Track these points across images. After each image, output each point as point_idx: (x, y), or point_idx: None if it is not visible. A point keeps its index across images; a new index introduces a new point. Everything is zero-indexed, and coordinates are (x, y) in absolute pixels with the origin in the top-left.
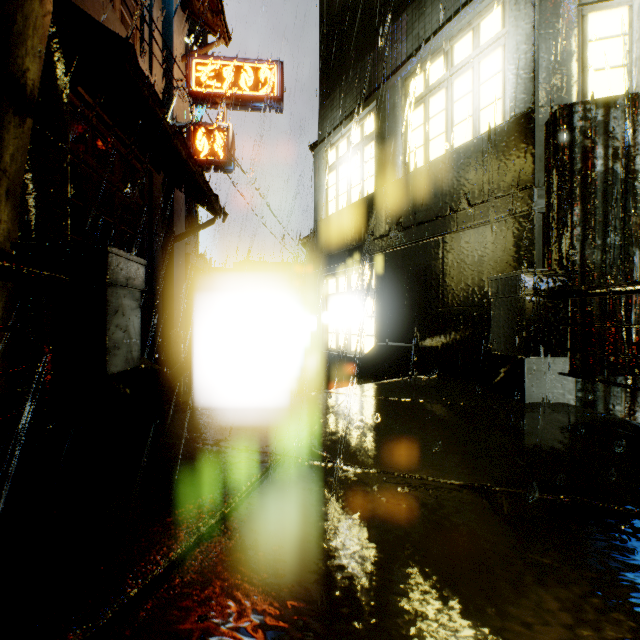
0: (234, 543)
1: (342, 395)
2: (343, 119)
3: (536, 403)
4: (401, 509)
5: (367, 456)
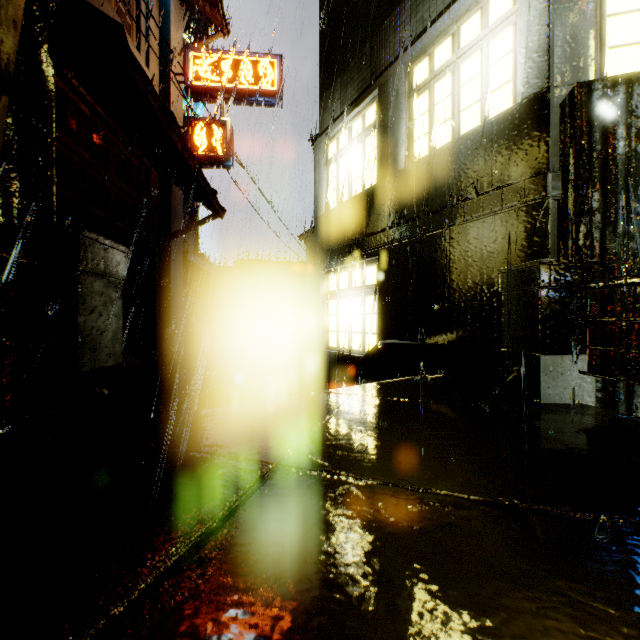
0: (207, 580)
1: (343, 395)
2: (344, 110)
3: (553, 404)
4: (413, 533)
5: (371, 465)
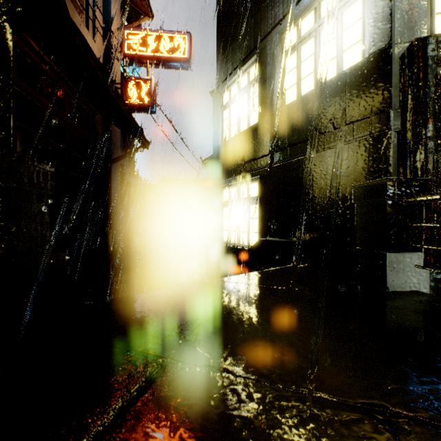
0: None
1: (231, 283)
2: (234, 69)
3: (396, 292)
4: None
5: (251, 359)
